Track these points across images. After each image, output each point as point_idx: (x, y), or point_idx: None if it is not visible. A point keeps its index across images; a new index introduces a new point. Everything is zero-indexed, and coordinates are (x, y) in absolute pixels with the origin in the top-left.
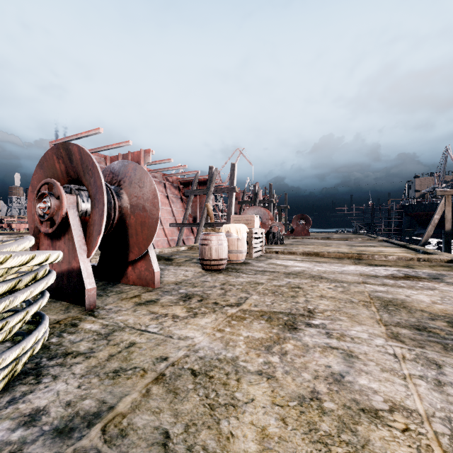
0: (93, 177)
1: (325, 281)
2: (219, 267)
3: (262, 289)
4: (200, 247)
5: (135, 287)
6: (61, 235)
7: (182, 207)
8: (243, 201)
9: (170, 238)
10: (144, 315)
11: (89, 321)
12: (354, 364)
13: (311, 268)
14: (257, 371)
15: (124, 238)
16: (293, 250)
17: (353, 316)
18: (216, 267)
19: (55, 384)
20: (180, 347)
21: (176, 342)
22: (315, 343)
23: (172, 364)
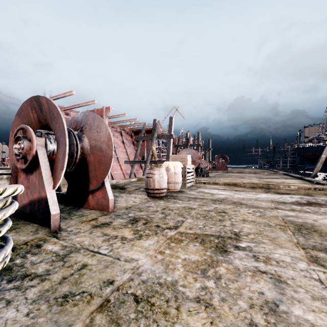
0: (58, 123)
1: (245, 206)
2: (160, 194)
3: (195, 214)
4: (146, 179)
5: (94, 211)
6: (33, 170)
7: (134, 149)
8: (178, 145)
9: (125, 172)
10: (98, 237)
11: (52, 242)
12: (285, 291)
13: (232, 196)
14: (196, 298)
15: (86, 173)
16: (217, 181)
17: (274, 239)
18: (158, 195)
19: (6, 311)
20: (125, 269)
21: (122, 265)
22: (245, 267)
23: (117, 288)
